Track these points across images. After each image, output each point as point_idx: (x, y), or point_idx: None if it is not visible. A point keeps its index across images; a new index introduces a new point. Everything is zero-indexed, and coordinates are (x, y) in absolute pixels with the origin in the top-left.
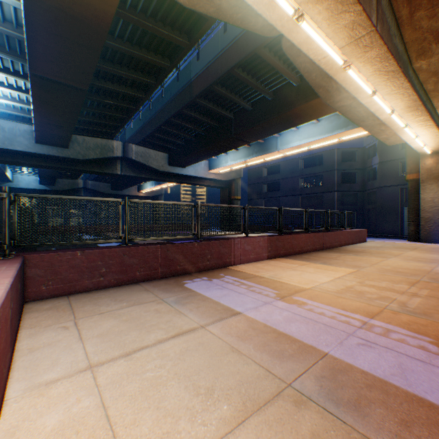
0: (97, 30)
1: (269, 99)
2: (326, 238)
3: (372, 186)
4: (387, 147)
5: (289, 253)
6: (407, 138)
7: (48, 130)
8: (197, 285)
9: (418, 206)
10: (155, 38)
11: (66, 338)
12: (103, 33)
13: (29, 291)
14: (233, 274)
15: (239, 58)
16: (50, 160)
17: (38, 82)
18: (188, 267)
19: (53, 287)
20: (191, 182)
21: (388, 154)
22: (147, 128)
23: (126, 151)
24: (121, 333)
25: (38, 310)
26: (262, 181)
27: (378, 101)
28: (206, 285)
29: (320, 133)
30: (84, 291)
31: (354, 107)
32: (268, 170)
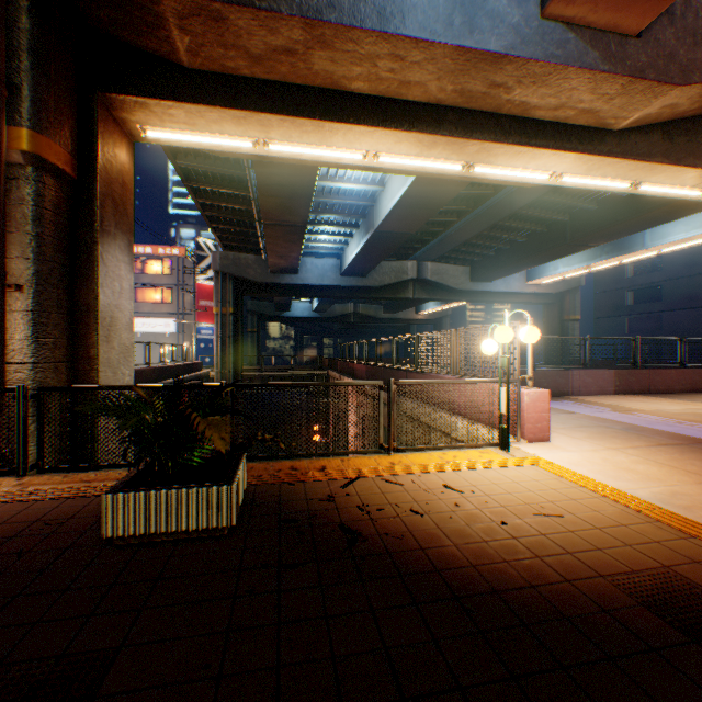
0: (443, 200)
1: (622, 195)
2: None
3: None
4: None
5: (646, 391)
6: None
7: (358, 265)
8: None
9: None
10: None
11: None
12: (447, 201)
13: None
14: (571, 400)
15: None
16: (348, 290)
17: (375, 235)
18: None
19: None
20: (498, 299)
21: None
22: (448, 243)
23: (420, 271)
24: None
25: None
26: (622, 286)
27: None
28: None
29: None
30: None
31: None
32: (635, 266)
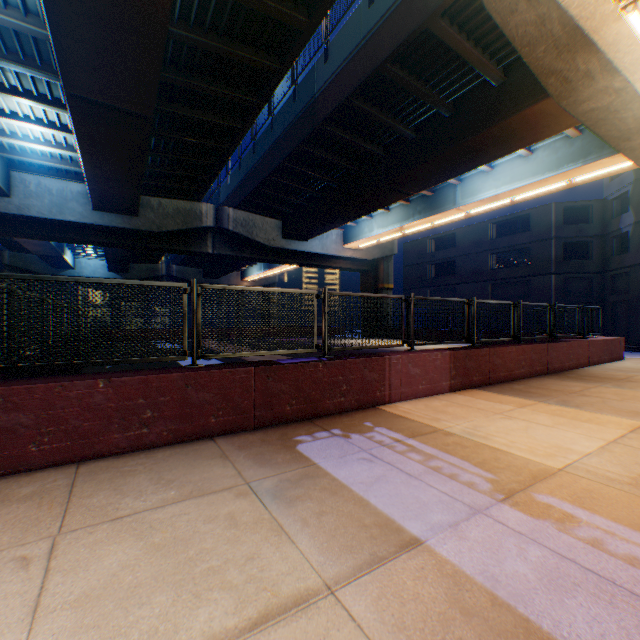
0: None
1: (445, 115)
2: (552, 353)
3: (620, 264)
4: None
5: (487, 380)
6: None
7: (107, 189)
8: (320, 447)
9: None
10: (254, 20)
11: (3, 604)
12: (165, 4)
13: (5, 455)
14: (390, 424)
15: (396, 43)
16: (114, 234)
17: (79, 109)
18: (307, 407)
19: (51, 446)
20: (315, 263)
21: None
22: (250, 182)
23: (220, 218)
24: (133, 595)
25: (5, 500)
26: (426, 260)
27: None
28: (339, 450)
29: (534, 172)
30: (110, 453)
31: (615, 110)
32: (436, 243)
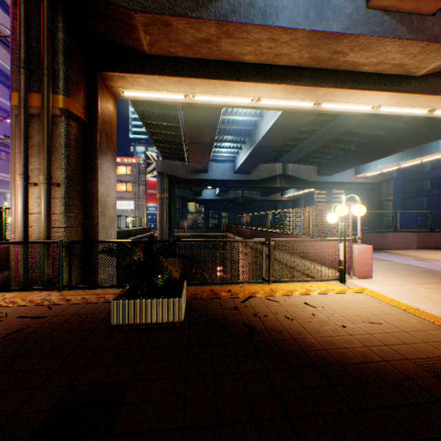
0: (300, 125)
1: (422, 117)
2: None
3: None
4: None
5: (439, 247)
6: None
7: (245, 166)
8: None
9: None
10: None
11: None
12: (303, 125)
13: None
14: (386, 252)
15: None
16: (238, 182)
17: (256, 148)
18: None
19: None
20: (336, 187)
21: None
22: (302, 151)
23: (284, 169)
24: None
25: None
26: (422, 177)
27: None
28: None
29: None
30: None
31: None
32: (432, 163)
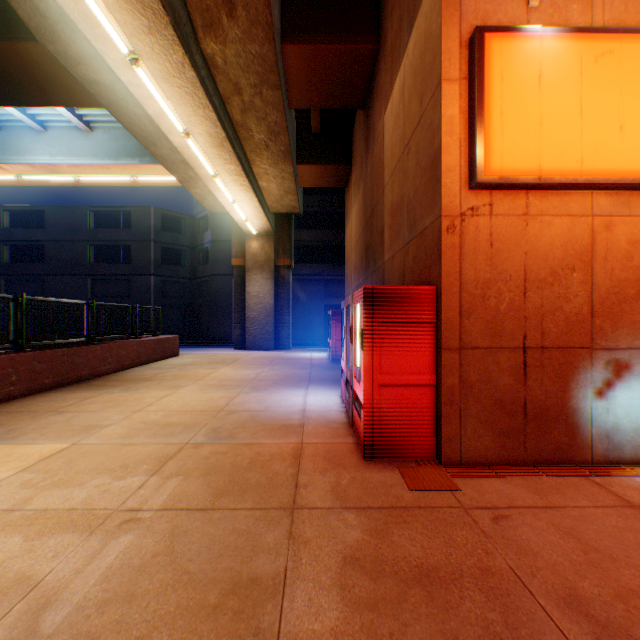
0: None
1: None
2: (80, 359)
3: (204, 274)
4: (221, 223)
5: None
6: (226, 202)
7: None
8: None
9: (245, 303)
10: None
11: None
12: None
13: None
14: None
15: None
16: None
17: None
18: None
19: None
20: None
21: (223, 232)
22: None
23: None
24: None
25: None
26: (1, 238)
27: (152, 89)
28: None
29: (96, 153)
30: None
31: (126, 98)
32: (19, 217)
